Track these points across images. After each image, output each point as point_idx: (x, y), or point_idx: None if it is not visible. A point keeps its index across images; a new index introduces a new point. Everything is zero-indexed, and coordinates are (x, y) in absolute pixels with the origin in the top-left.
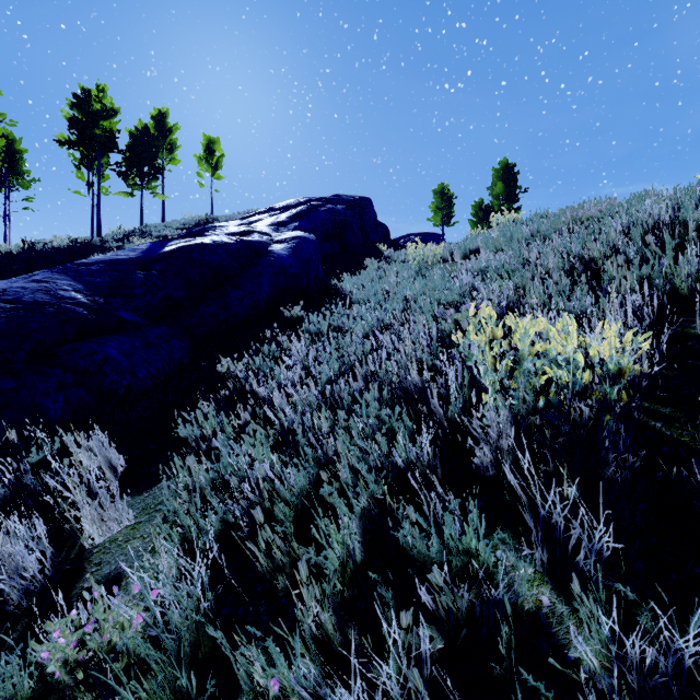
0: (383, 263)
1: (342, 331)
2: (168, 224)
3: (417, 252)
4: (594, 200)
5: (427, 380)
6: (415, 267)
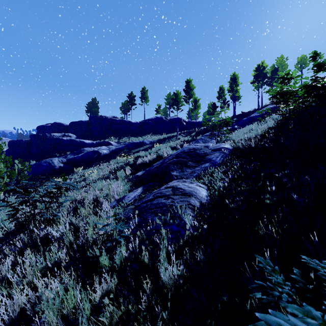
0: None
1: None
2: None
3: None
4: None
5: None
6: None
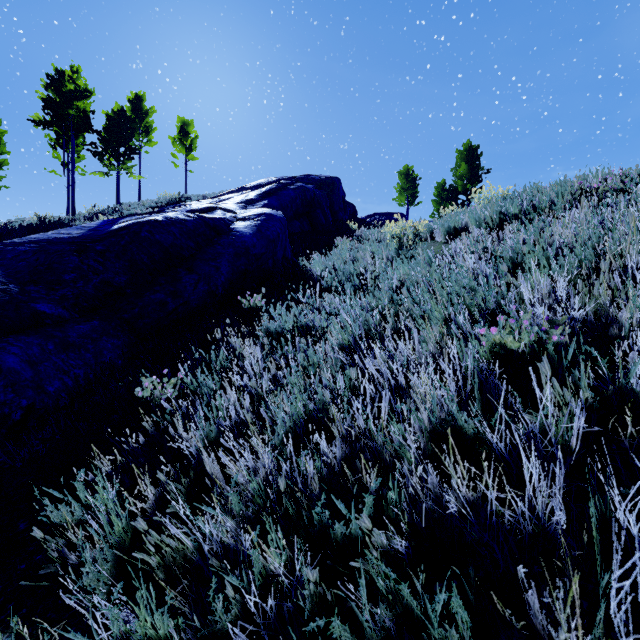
0: (354, 241)
1: (312, 331)
2: (142, 203)
3: (395, 230)
4: (596, 172)
5: (494, 506)
6: (394, 247)
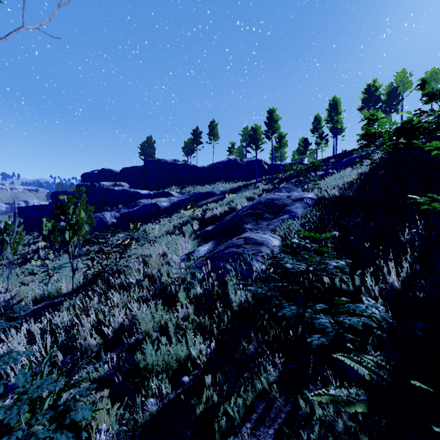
0: None
1: None
2: None
3: None
4: None
5: None
6: None
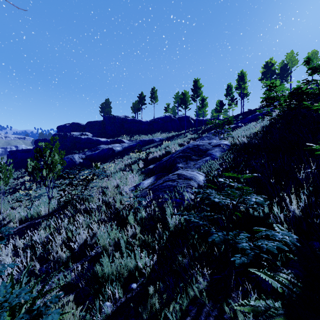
0: None
1: None
2: None
3: None
4: None
5: None
6: None
